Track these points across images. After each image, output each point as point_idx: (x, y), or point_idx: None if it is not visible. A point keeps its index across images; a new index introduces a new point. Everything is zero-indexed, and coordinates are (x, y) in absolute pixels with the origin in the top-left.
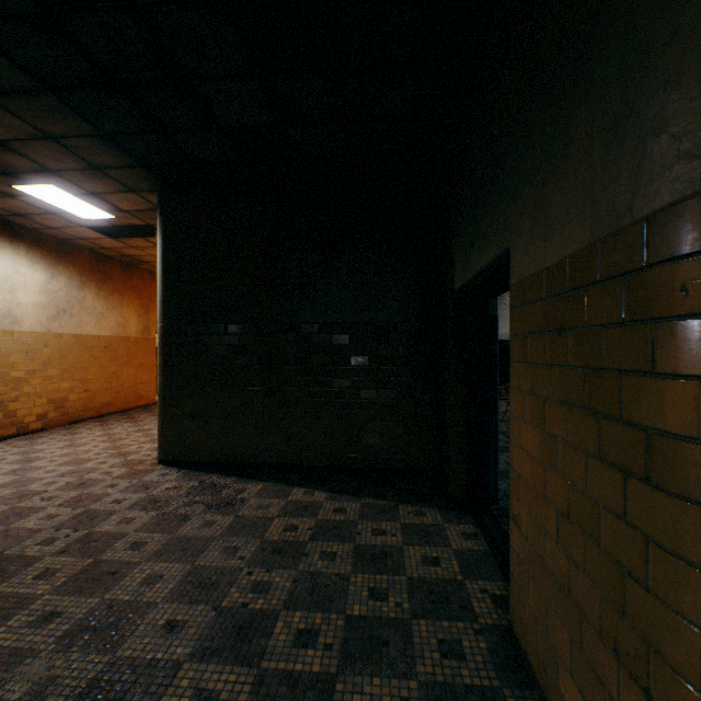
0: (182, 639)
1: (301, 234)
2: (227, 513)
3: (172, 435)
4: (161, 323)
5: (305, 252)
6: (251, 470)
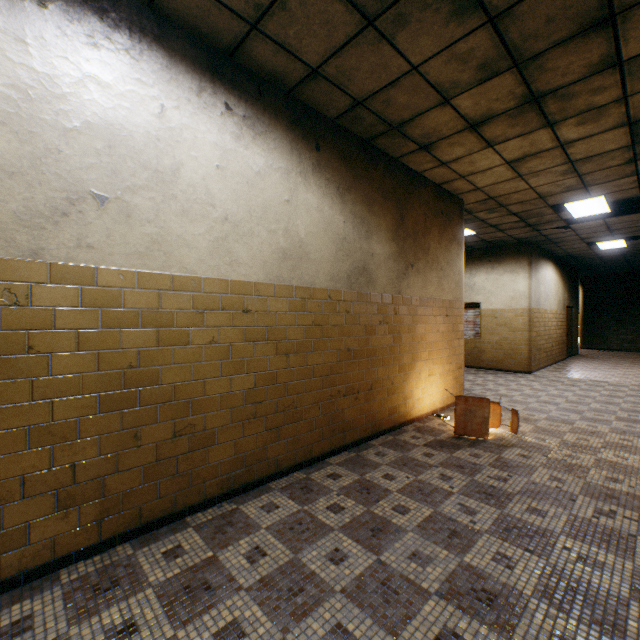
0: (627, 355)
1: (632, 289)
2: (618, 352)
3: (586, 341)
4: (582, 313)
5: (633, 294)
6: (614, 350)
